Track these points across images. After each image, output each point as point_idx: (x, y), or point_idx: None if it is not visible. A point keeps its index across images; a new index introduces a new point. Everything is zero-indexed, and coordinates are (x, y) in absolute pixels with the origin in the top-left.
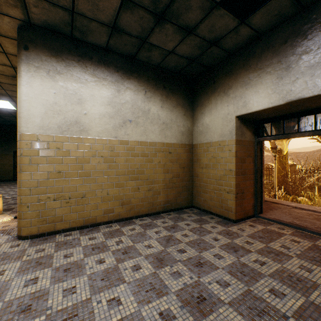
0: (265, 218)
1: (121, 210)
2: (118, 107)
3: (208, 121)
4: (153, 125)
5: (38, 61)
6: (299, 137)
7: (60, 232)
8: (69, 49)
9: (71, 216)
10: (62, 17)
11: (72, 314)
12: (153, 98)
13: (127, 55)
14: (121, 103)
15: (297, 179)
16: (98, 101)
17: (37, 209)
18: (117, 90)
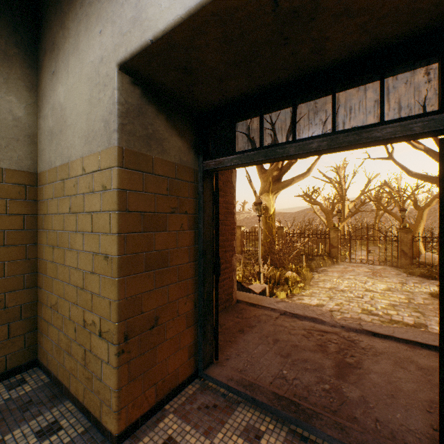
0: (220, 384)
1: None
2: None
3: (63, 96)
4: None
5: None
6: (297, 154)
7: None
8: None
9: None
10: None
11: None
12: None
13: None
14: None
15: (285, 246)
16: None
17: None
18: None
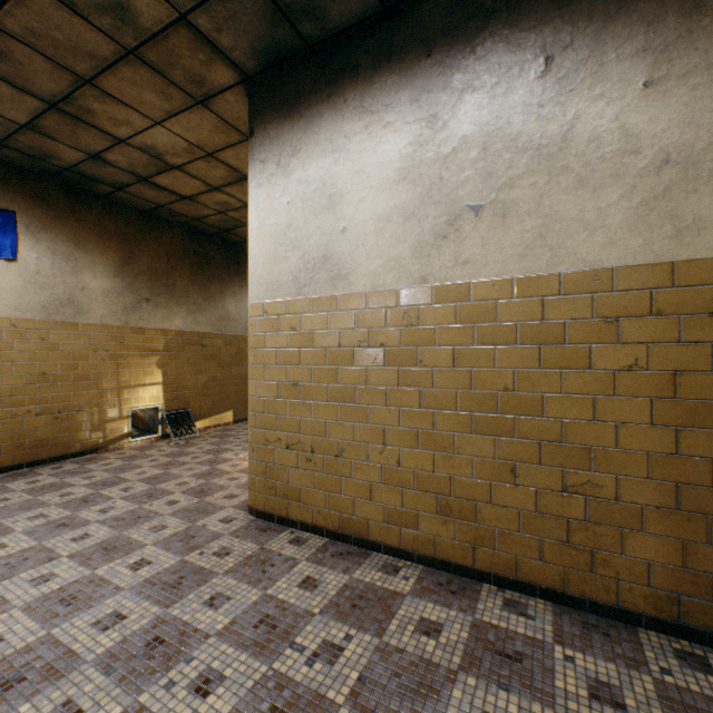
0: None
1: (439, 531)
2: (429, 177)
3: None
4: (592, 193)
5: (265, 148)
6: None
7: (297, 526)
8: (311, 83)
9: (316, 498)
10: (256, 9)
11: None
12: (589, 68)
13: None
14: (441, 156)
15: None
16: (371, 182)
17: (263, 460)
18: (427, 120)
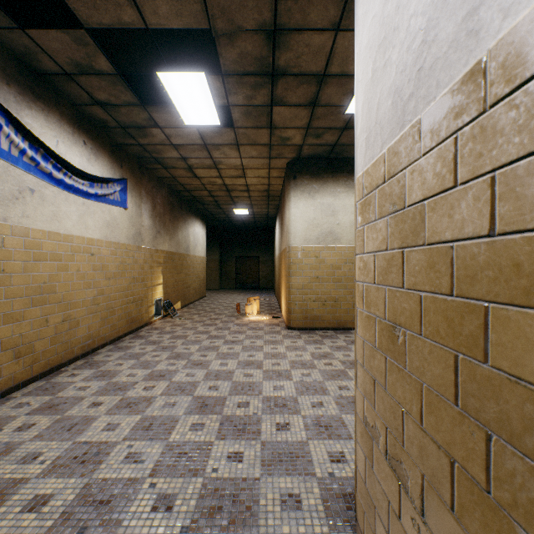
0: None
1: None
2: None
3: None
4: None
5: (302, 186)
6: None
7: (318, 329)
8: (324, 169)
9: (326, 317)
10: (325, 149)
11: (353, 362)
12: None
13: None
14: None
15: None
16: (348, 210)
17: (302, 307)
18: None
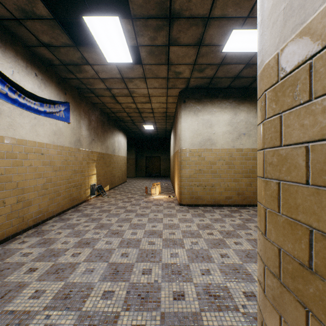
0: None
1: (237, 199)
2: (234, 125)
3: None
4: None
5: (190, 107)
6: None
7: (200, 206)
8: (205, 95)
9: (206, 197)
10: (205, 81)
11: (228, 232)
12: None
13: (242, 87)
14: (237, 122)
15: None
16: (221, 123)
17: (189, 190)
18: (234, 114)
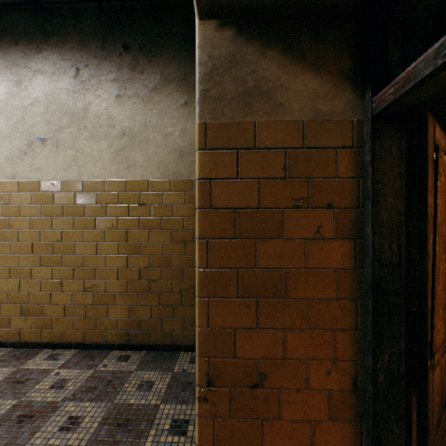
0: None
1: (23, 325)
2: (17, 116)
3: None
4: (97, 142)
5: None
6: None
7: None
8: None
9: None
10: None
11: None
12: (95, 80)
13: (25, 2)
14: (24, 105)
15: None
16: None
17: None
18: (16, 82)
